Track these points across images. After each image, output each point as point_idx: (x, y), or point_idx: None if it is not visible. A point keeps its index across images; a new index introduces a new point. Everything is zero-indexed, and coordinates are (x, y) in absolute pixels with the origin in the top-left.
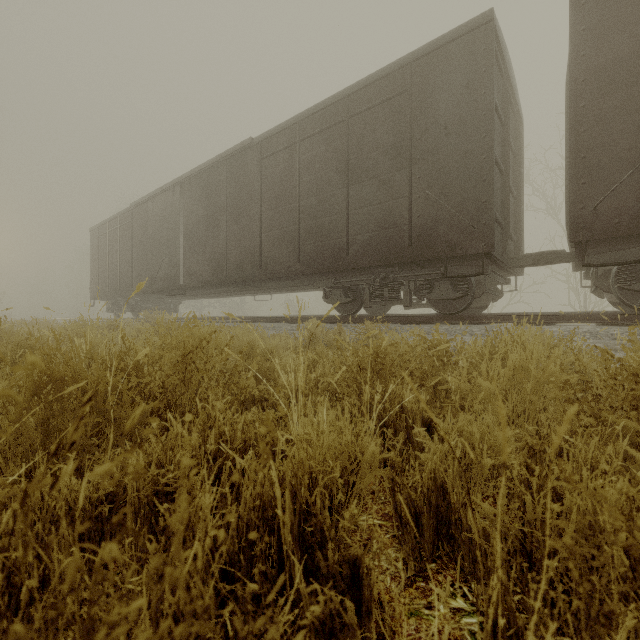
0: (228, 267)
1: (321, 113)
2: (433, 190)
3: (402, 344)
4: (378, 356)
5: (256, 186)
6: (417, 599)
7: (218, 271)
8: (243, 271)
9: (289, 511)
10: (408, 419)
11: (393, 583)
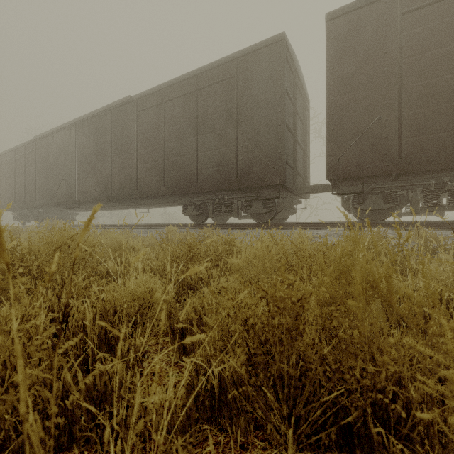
0: (113, 188)
1: (179, 84)
2: (250, 143)
3: (219, 241)
4: (191, 248)
5: (134, 131)
6: (175, 370)
7: (105, 191)
8: (124, 191)
9: (98, 326)
10: (201, 284)
11: (165, 365)
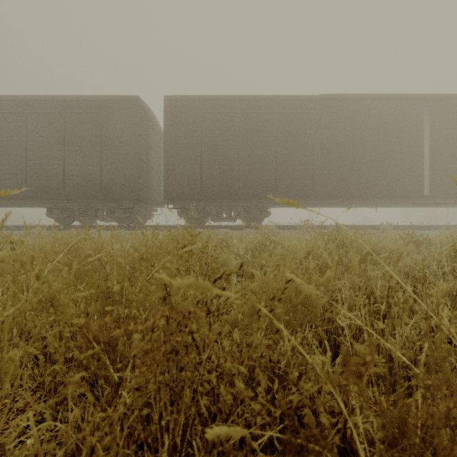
0: None
1: (44, 102)
2: (113, 166)
3: None
4: None
5: None
6: None
7: None
8: None
9: None
10: None
11: None
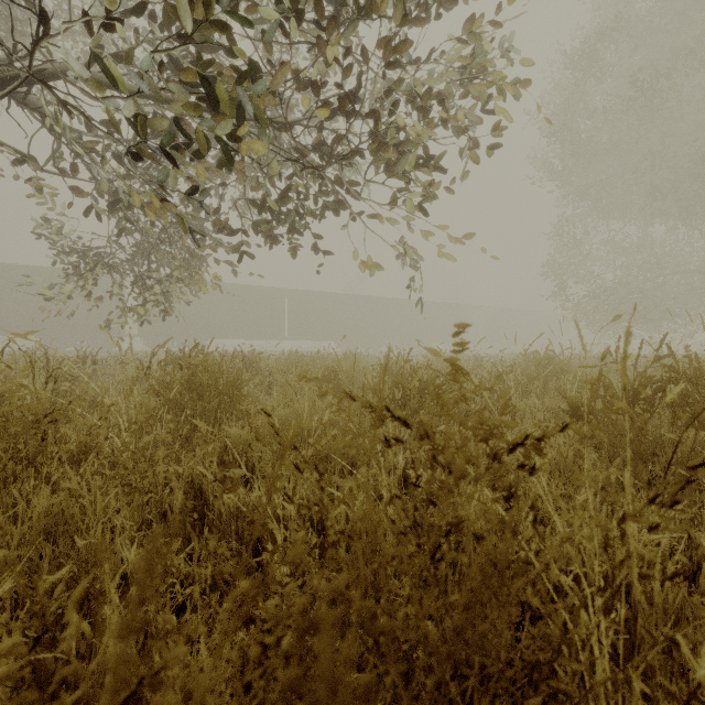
0: None
1: (48, 271)
2: (102, 315)
3: None
4: None
5: None
6: None
7: None
8: None
9: None
10: None
11: None
